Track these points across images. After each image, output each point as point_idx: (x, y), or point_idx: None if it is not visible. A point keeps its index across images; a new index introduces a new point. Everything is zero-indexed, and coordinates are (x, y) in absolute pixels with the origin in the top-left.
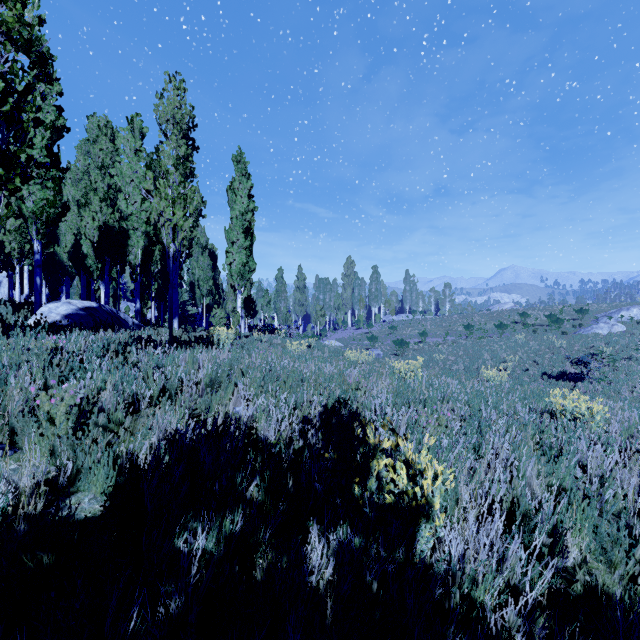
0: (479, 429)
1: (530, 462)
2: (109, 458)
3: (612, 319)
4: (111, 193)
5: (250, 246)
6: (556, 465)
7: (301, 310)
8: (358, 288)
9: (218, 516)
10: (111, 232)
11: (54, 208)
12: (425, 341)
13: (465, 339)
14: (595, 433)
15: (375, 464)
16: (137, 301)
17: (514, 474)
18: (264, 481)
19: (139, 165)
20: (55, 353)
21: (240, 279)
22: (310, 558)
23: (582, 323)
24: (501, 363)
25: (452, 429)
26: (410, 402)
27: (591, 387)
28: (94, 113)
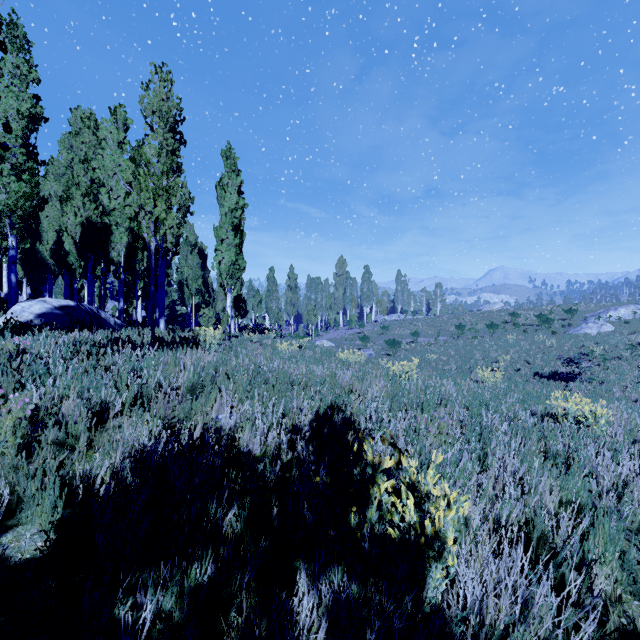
0: (482, 436)
1: (542, 475)
2: (55, 485)
3: (600, 319)
4: (94, 188)
5: (240, 244)
6: (569, 478)
7: (293, 310)
8: (350, 288)
9: (179, 568)
10: (94, 228)
11: (30, 201)
12: (417, 341)
13: (457, 339)
14: (600, 438)
15: (376, 491)
16: (120, 300)
17: (525, 489)
18: (245, 505)
19: (122, 158)
20: (17, 356)
21: (229, 278)
22: (298, 604)
23: (571, 323)
24: (493, 363)
25: (454, 437)
26: (407, 406)
27: (583, 387)
28: (78, 106)
